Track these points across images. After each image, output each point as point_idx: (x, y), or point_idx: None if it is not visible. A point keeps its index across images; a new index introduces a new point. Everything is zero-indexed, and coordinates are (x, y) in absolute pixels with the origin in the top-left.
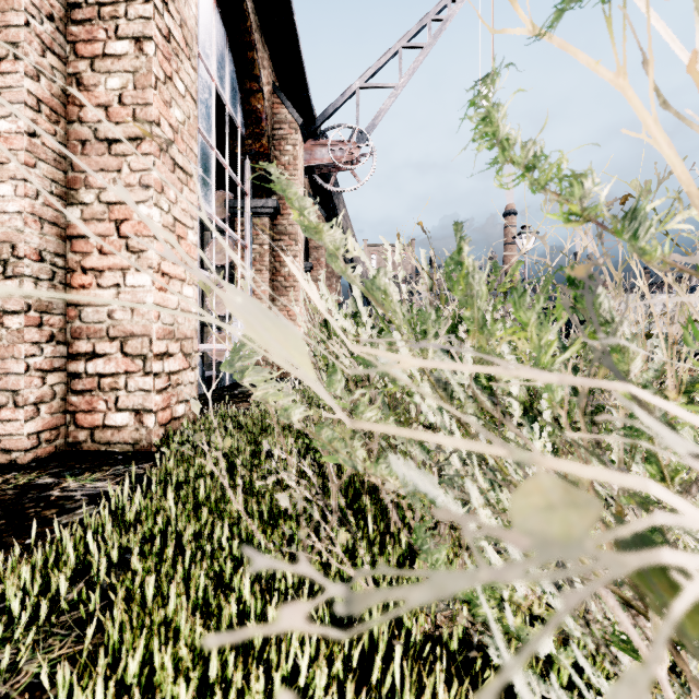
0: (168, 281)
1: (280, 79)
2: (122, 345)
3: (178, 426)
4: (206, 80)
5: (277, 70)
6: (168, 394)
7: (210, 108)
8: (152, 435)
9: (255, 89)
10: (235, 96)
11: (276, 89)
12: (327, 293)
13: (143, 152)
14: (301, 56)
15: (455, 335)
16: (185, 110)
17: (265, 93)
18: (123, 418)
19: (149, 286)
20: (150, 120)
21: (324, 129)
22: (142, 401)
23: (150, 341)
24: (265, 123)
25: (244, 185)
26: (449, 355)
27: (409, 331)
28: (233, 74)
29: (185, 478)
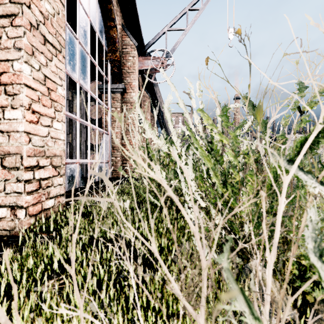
0: (39, 117)
1: (126, 23)
2: (2, 161)
3: (48, 214)
4: (84, 16)
5: (125, 18)
6: (39, 194)
7: (86, 32)
8: (22, 224)
9: (112, 25)
10: (101, 29)
11: (124, 27)
12: (141, 113)
13: (16, 24)
14: (137, 10)
15: (316, 149)
16: (54, 7)
17: (118, 29)
18: (3, 212)
19: (20, 119)
20: (21, 2)
21: (149, 51)
22: (16, 200)
23: (21, 157)
24: (118, 44)
25: (107, 77)
26: (317, 179)
27: (208, 150)
28: (100, 17)
29: (20, 276)
